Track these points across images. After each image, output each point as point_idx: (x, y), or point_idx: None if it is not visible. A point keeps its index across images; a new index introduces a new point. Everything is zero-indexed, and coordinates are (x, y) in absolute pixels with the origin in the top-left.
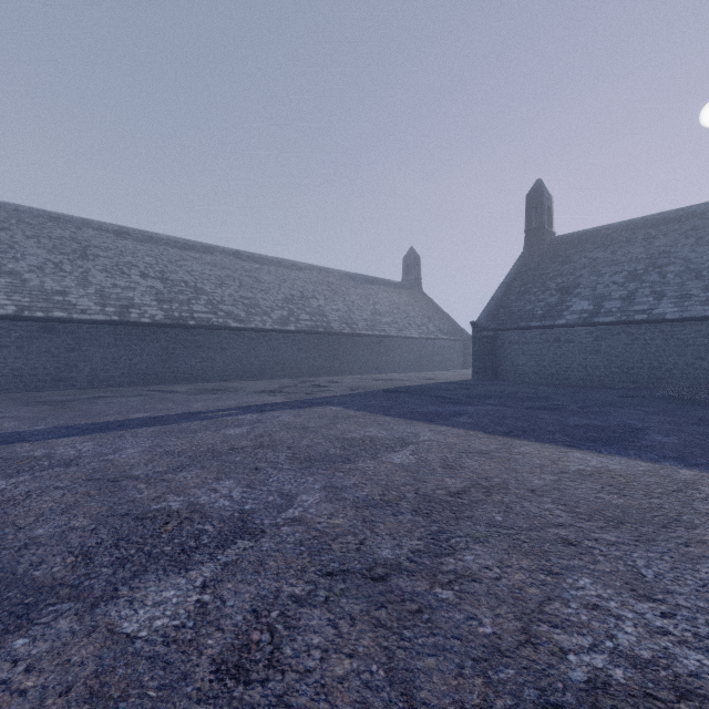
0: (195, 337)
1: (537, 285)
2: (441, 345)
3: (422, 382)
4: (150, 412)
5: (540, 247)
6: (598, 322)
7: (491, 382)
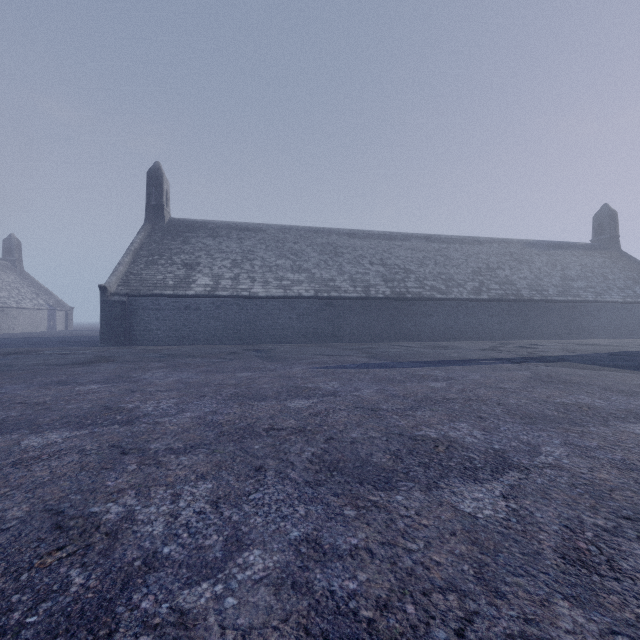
0: (411, 307)
1: None
2: None
3: None
4: (430, 358)
5: None
6: None
7: None
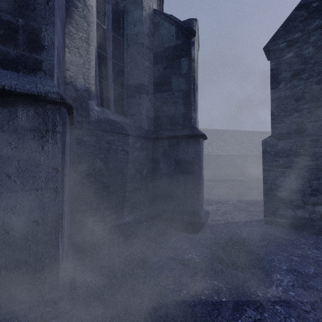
0: None
1: None
2: None
3: None
4: None
5: None
6: None
7: None
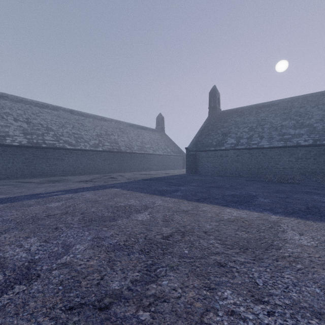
0: (46, 153)
1: (213, 131)
2: (173, 158)
3: (163, 175)
4: (8, 195)
5: (215, 115)
6: (238, 148)
7: (194, 175)
